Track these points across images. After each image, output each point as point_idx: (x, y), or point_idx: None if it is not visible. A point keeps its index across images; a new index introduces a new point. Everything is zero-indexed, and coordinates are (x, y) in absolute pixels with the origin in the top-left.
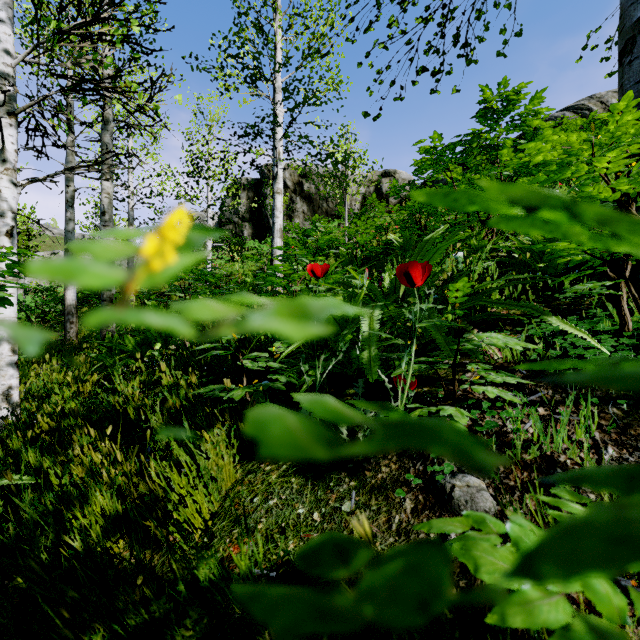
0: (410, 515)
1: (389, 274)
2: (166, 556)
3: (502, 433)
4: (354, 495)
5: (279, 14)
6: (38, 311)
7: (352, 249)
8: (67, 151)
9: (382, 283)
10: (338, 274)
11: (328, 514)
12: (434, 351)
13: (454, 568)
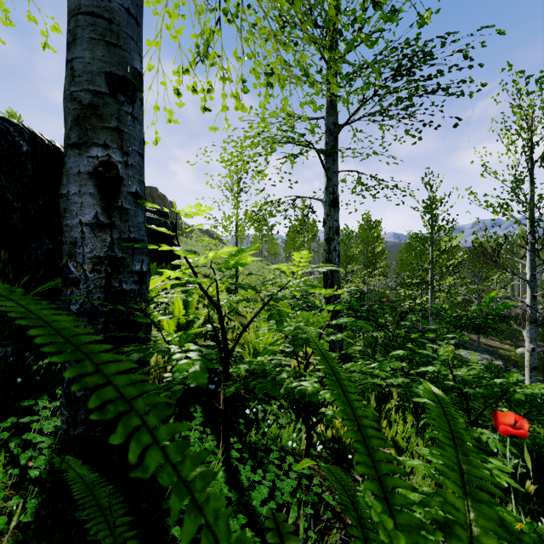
0: None
1: None
2: None
3: None
4: None
5: None
6: None
7: None
8: None
9: None
10: None
11: None
12: None
13: None
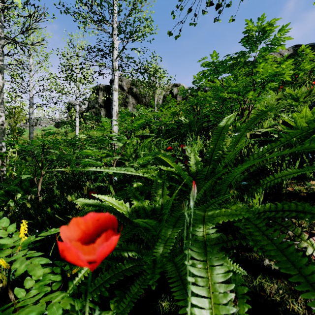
0: None
1: (194, 154)
2: None
3: None
4: None
5: None
6: None
7: (159, 125)
8: None
9: (188, 161)
10: (150, 156)
11: None
12: None
13: None
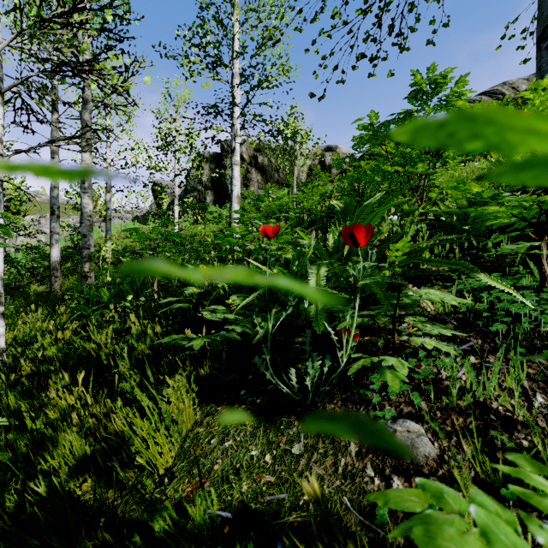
0: (355, 458)
1: (333, 235)
2: (129, 495)
3: (437, 380)
4: (303, 438)
5: (236, 9)
6: (28, 266)
7: (300, 213)
8: (52, 127)
9: (327, 243)
10: (288, 235)
11: (279, 456)
12: (373, 303)
13: (398, 512)
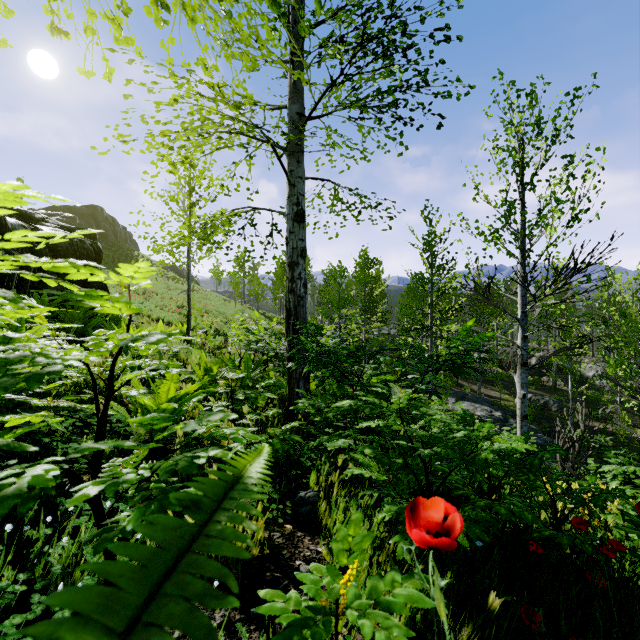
0: None
1: None
2: None
3: None
4: None
5: None
6: None
7: None
8: None
9: None
10: None
11: None
12: None
13: None
